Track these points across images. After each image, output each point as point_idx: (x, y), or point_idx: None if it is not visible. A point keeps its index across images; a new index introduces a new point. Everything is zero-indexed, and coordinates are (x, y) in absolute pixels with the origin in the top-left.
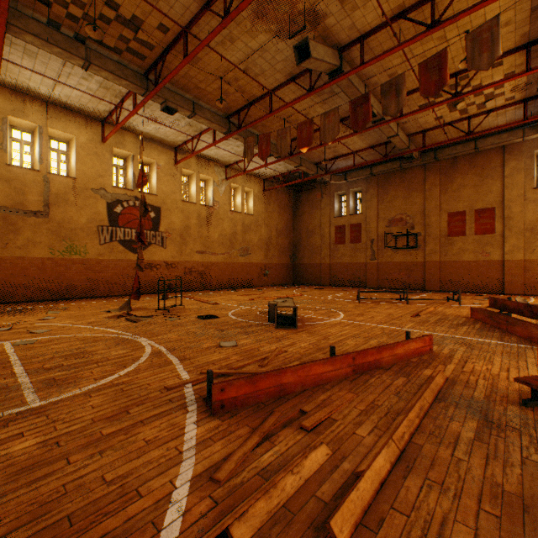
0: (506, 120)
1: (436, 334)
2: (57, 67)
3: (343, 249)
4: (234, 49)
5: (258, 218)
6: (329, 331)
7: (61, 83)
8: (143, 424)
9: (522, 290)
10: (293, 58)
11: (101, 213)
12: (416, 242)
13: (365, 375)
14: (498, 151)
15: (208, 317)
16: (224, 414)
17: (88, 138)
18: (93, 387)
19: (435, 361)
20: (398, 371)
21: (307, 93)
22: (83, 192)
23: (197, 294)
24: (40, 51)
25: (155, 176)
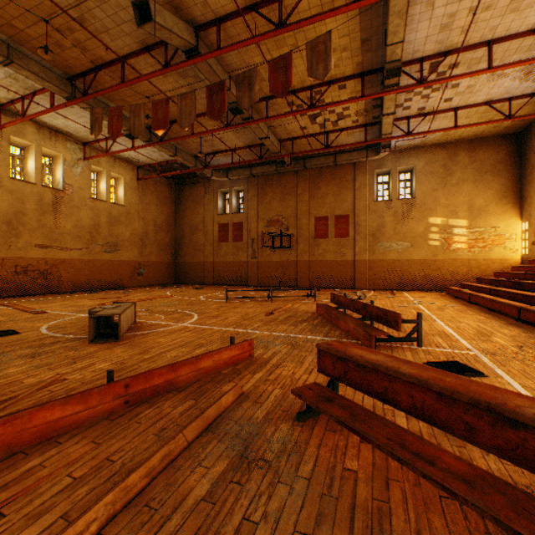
0: (355, 141)
1: (274, 334)
2: None
3: (226, 247)
4: None
5: (131, 209)
6: (160, 341)
7: None
8: None
9: (367, 285)
10: None
11: None
12: (290, 242)
13: (144, 405)
14: (351, 167)
15: (1, 334)
16: None
17: None
18: None
19: (248, 369)
20: (194, 391)
21: (163, 69)
22: None
23: (31, 300)
24: None
25: None
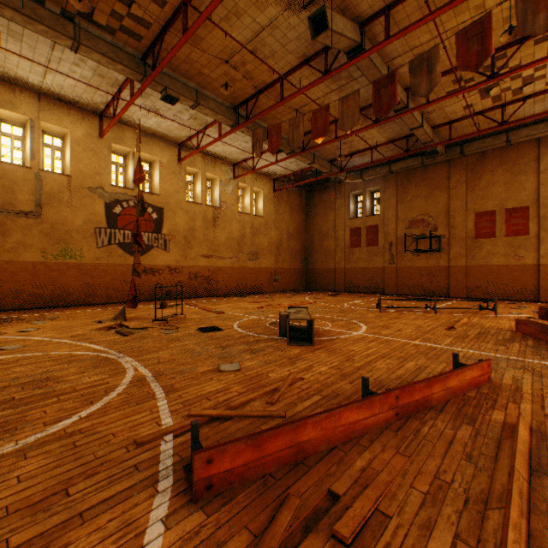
0: (544, 108)
1: (485, 353)
2: (46, 51)
3: (359, 252)
4: (241, 25)
5: (268, 220)
6: (353, 349)
7: (51, 69)
8: (80, 523)
9: None
10: (307, 36)
11: (98, 213)
12: (439, 245)
13: (412, 420)
14: (532, 144)
15: (210, 329)
16: (211, 498)
17: (84, 132)
18: (36, 440)
19: (500, 396)
20: (456, 413)
21: (322, 76)
22: (79, 191)
23: (202, 301)
24: (26, 32)
25: (157, 174)
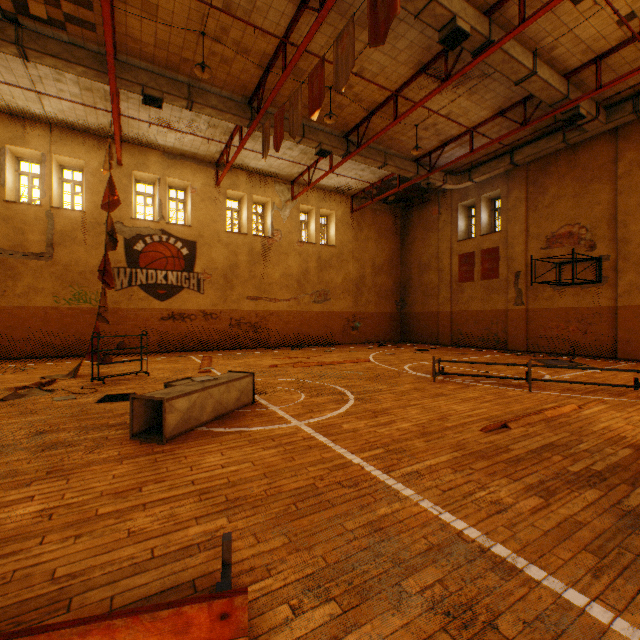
0: None
1: (447, 519)
2: (23, 71)
3: (470, 289)
4: None
5: (343, 249)
6: (201, 462)
7: (29, 90)
8: None
9: None
10: None
11: (117, 252)
12: (599, 272)
13: None
14: None
15: (114, 398)
16: None
17: (101, 162)
18: None
19: None
20: None
21: (318, 16)
22: (95, 227)
23: (232, 354)
24: None
25: (189, 202)
